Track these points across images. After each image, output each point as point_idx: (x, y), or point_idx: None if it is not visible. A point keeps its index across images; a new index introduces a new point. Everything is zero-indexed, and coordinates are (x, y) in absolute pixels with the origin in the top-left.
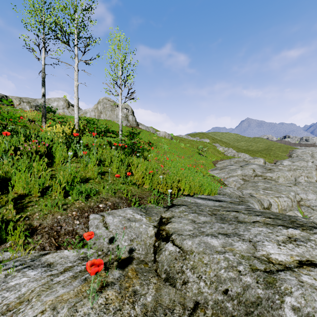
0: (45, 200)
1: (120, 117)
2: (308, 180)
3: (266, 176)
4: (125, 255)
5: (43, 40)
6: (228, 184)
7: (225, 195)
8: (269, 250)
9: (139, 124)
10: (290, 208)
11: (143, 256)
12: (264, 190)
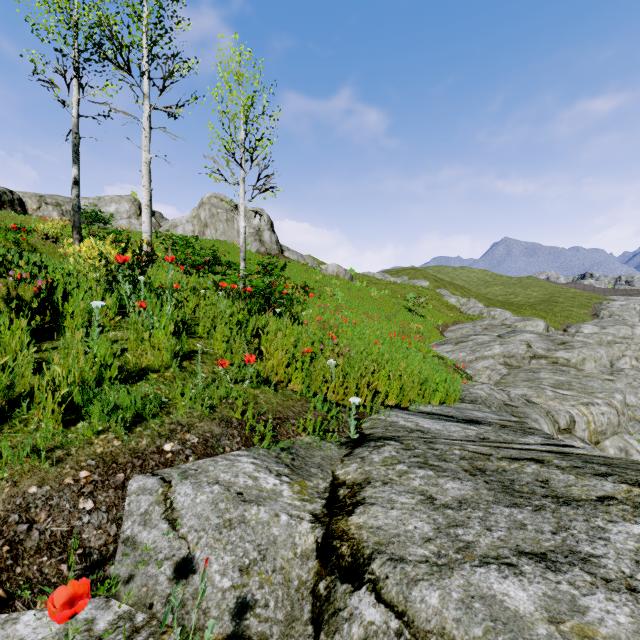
0: (6, 435)
1: (241, 229)
2: (638, 365)
3: (557, 357)
4: (219, 628)
5: (76, 63)
6: (475, 374)
7: (477, 404)
8: None
9: (285, 248)
10: (615, 428)
11: (279, 630)
12: (555, 390)
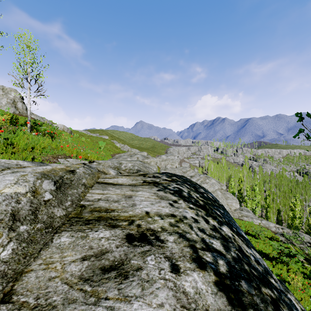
0: (34, 152)
1: (28, 108)
2: (172, 166)
3: (144, 161)
4: None
5: None
6: None
7: None
8: (123, 162)
9: (31, 113)
10: None
11: None
12: None
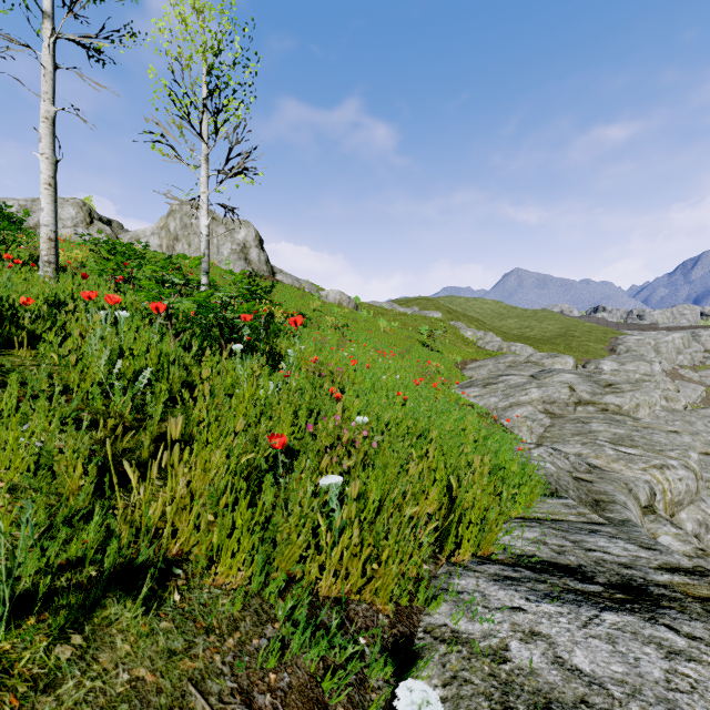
0: None
1: (202, 229)
2: (668, 405)
3: (606, 403)
4: None
5: None
6: (512, 426)
7: (565, 498)
8: None
9: (278, 271)
10: (693, 497)
11: None
12: (615, 447)
